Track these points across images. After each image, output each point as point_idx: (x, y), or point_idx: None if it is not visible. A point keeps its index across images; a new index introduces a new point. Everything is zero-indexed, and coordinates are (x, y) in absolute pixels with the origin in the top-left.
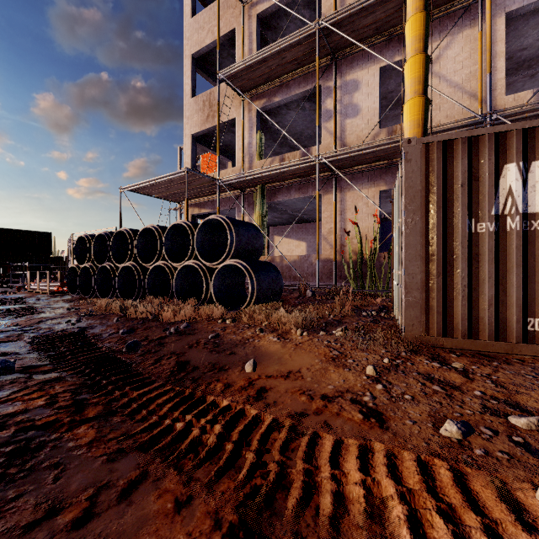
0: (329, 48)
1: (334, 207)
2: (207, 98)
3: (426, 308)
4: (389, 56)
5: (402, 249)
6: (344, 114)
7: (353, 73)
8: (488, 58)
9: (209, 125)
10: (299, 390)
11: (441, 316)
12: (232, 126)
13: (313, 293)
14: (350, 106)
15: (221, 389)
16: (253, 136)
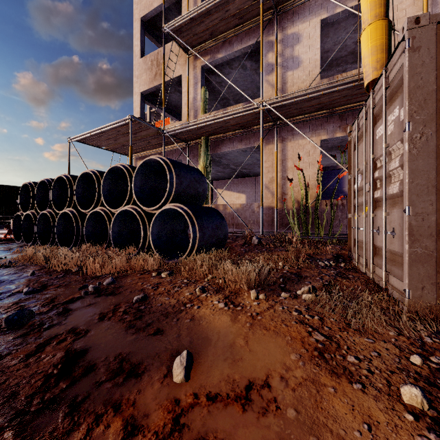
0: (272, 0)
1: (276, 156)
2: (155, 58)
3: None
4: (330, 8)
5: (406, 178)
6: (285, 66)
7: (294, 27)
8: None
9: (156, 82)
10: None
11: None
12: (178, 86)
13: (259, 240)
14: (291, 59)
15: None
16: (197, 91)
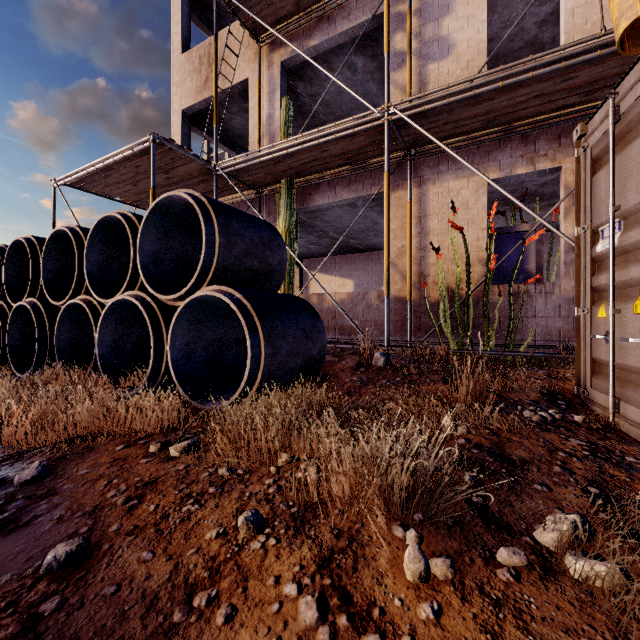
0: None
1: (410, 210)
2: (205, 52)
3: None
4: None
5: None
6: (424, 55)
7: None
8: None
9: (208, 92)
10: None
11: None
12: (245, 100)
13: (388, 359)
14: (436, 41)
15: None
16: (275, 104)
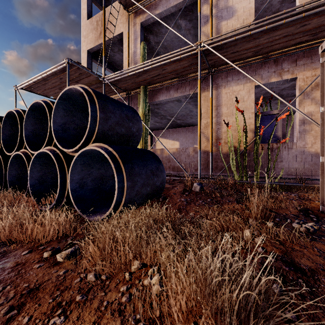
0: None
1: (211, 102)
2: (100, 19)
3: None
4: None
5: None
6: (219, 17)
7: None
8: None
9: (101, 40)
10: None
11: None
12: (121, 45)
13: (201, 187)
14: (226, 9)
15: None
16: (137, 45)
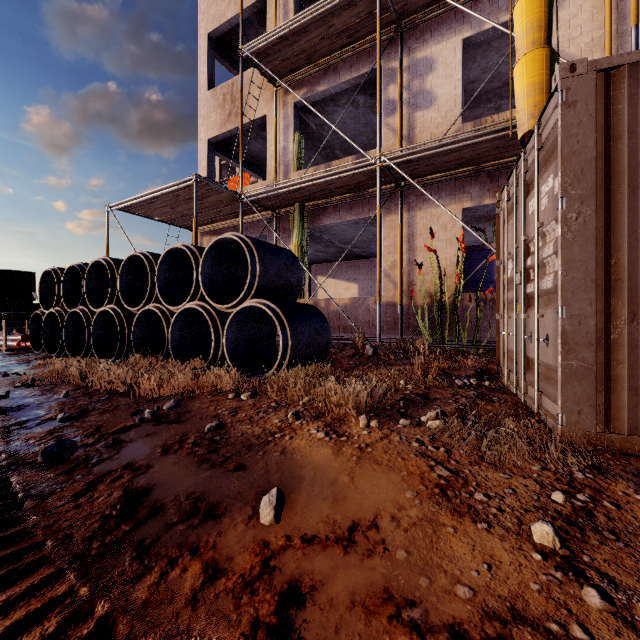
0: (394, 11)
1: (400, 232)
2: (229, 91)
3: (605, 380)
4: (476, 23)
5: (559, 270)
6: (412, 104)
7: (425, 49)
8: (634, 3)
9: (231, 125)
10: (384, 600)
11: (638, 395)
12: (261, 129)
13: (375, 350)
14: (422, 94)
15: (195, 586)
16: (289, 138)
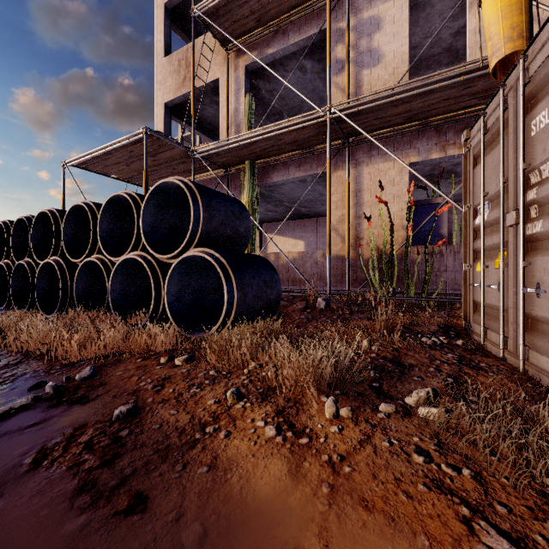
0: None
1: (348, 186)
2: (183, 57)
3: None
4: None
5: None
6: (360, 63)
7: (372, 8)
8: None
9: (185, 89)
10: None
11: None
12: (215, 95)
13: (328, 303)
14: (369, 52)
15: None
16: (240, 99)
